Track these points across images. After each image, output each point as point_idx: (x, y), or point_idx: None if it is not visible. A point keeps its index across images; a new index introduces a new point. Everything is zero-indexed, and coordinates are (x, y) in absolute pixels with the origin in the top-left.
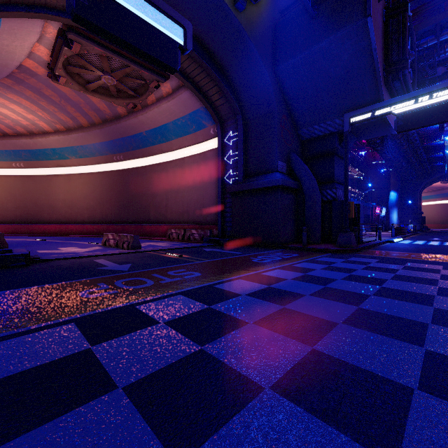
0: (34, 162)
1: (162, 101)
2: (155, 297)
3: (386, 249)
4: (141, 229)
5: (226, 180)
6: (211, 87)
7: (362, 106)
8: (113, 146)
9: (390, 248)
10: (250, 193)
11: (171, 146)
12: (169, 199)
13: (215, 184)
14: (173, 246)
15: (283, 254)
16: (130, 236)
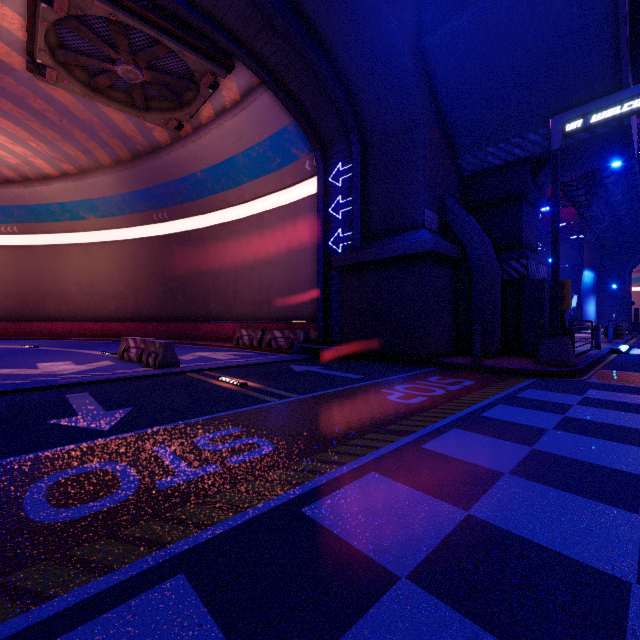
0: (34, 224)
1: (225, 115)
2: (81, 598)
3: (628, 368)
4: (196, 329)
5: (331, 247)
6: (305, 84)
7: (583, 103)
8: (152, 198)
9: (634, 367)
10: (375, 267)
11: (241, 195)
12: (239, 280)
13: (314, 254)
14: (240, 359)
15: (442, 380)
16: (159, 343)
